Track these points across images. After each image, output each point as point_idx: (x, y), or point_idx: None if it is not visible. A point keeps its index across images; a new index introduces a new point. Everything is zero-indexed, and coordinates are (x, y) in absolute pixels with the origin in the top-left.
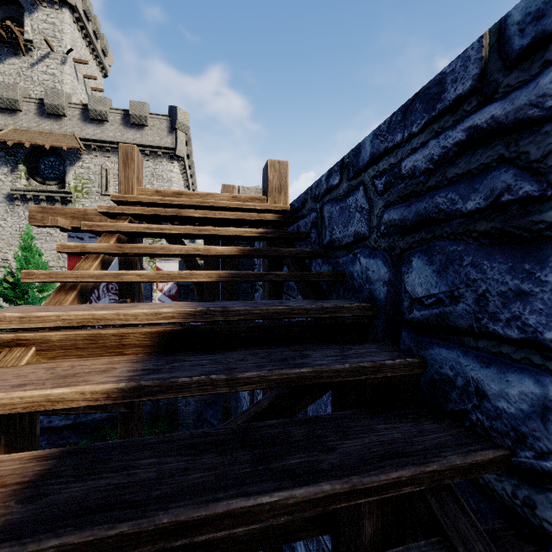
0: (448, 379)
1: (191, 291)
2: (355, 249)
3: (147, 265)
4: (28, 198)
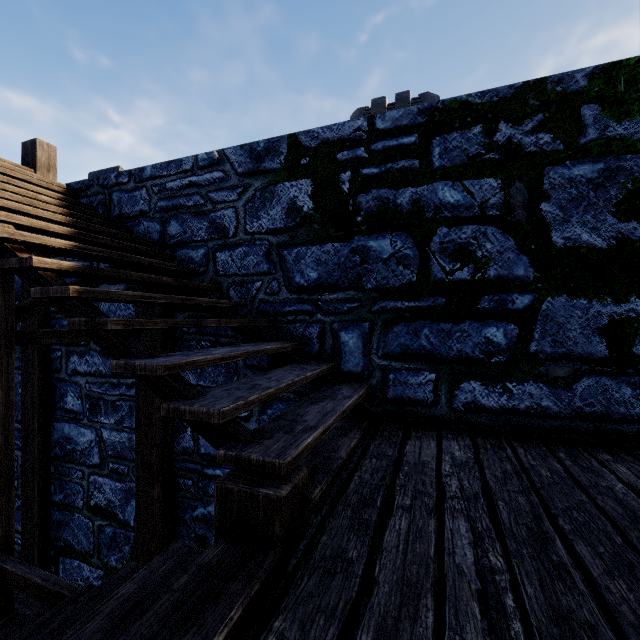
0: (184, 259)
1: None
2: (141, 218)
3: None
4: None
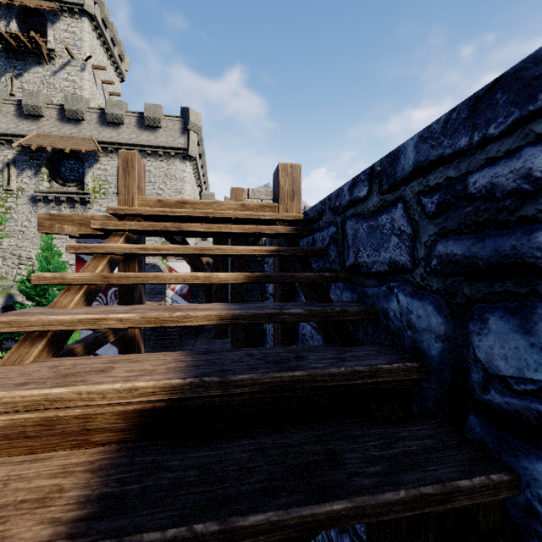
0: None
1: None
2: (391, 282)
3: (161, 262)
4: (50, 200)
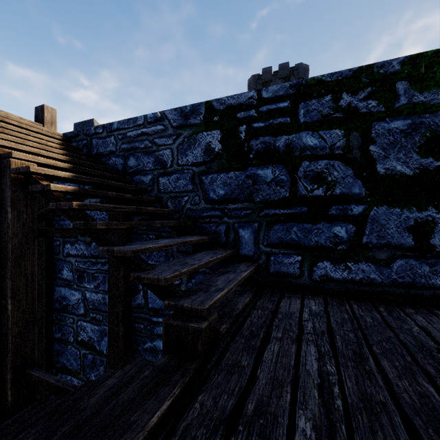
0: (138, 182)
1: None
2: (110, 155)
3: None
4: None
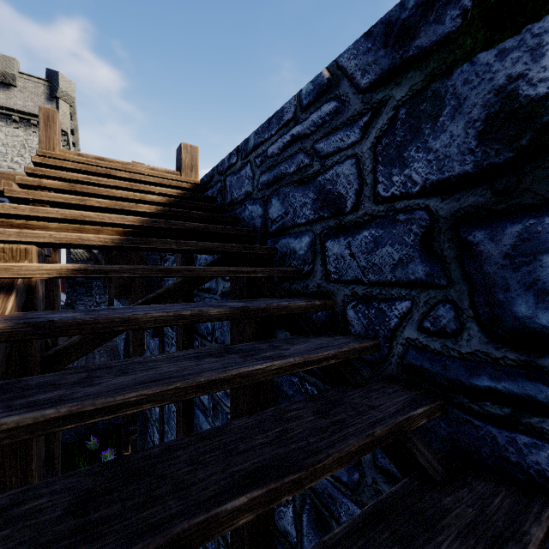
0: (285, 253)
1: (77, 284)
2: (246, 202)
3: None
4: None
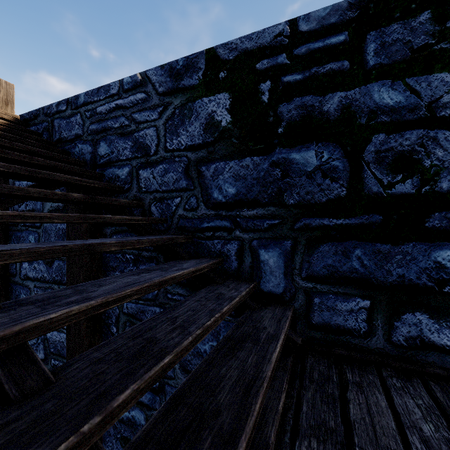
0: (111, 177)
1: None
2: (76, 141)
3: None
4: None
